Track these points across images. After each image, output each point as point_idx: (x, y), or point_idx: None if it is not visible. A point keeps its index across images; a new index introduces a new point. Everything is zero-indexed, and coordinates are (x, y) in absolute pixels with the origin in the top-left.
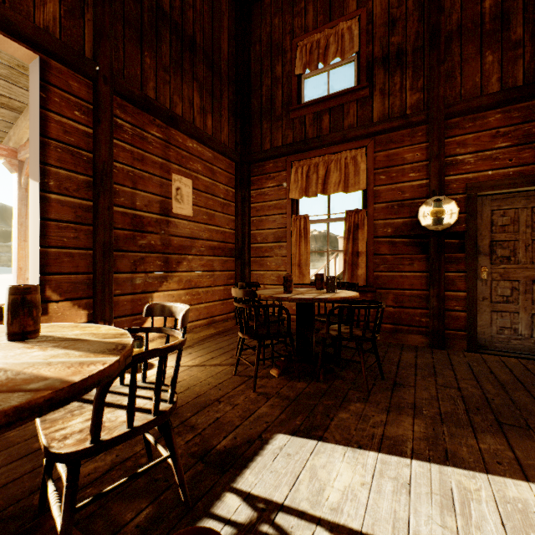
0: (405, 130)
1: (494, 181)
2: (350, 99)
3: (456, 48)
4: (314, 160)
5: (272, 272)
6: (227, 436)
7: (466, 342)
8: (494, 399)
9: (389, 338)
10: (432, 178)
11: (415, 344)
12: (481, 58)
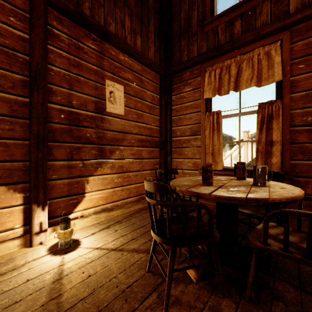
0: None
1: None
2: None
3: None
4: (226, 63)
5: (189, 160)
6: None
7: None
8: None
9: None
10: None
11: None
12: None
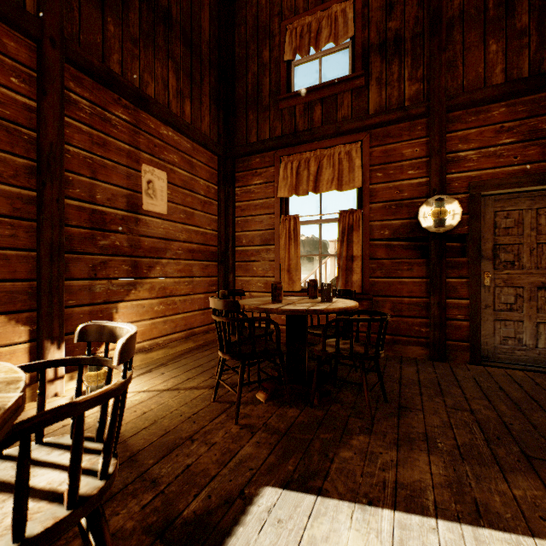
0: (403, 124)
1: (498, 180)
2: (344, 88)
3: (458, 36)
4: (305, 155)
5: (259, 278)
6: (199, 495)
7: (468, 353)
8: (513, 424)
9: (386, 349)
10: (433, 176)
11: (415, 357)
12: (485, 47)
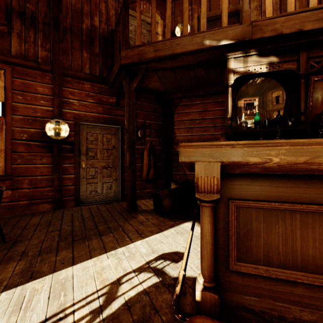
0: (37, 71)
1: (87, 118)
2: None
3: (70, 39)
4: None
5: None
6: None
7: (74, 202)
8: (76, 229)
9: (25, 210)
10: (55, 107)
11: (45, 210)
12: (82, 52)
